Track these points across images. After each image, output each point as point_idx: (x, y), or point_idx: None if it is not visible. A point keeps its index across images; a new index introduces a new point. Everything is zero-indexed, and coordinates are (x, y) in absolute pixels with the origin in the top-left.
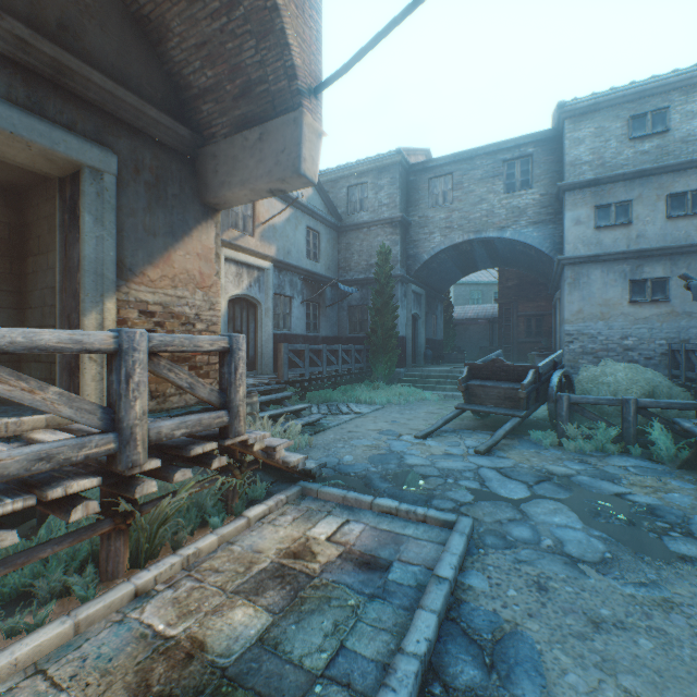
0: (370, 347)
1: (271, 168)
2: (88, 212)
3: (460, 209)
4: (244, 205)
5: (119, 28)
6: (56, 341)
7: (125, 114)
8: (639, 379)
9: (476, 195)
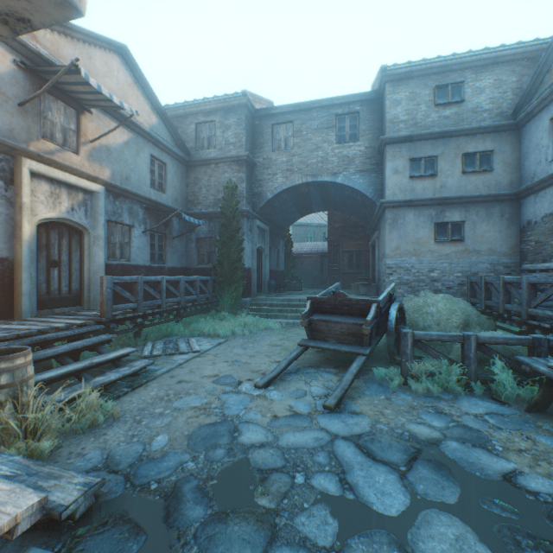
0: (217, 278)
1: None
2: None
3: (299, 154)
4: (65, 116)
5: None
6: None
7: None
8: (456, 309)
9: (313, 143)
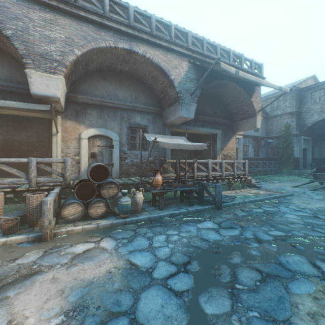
0: (280, 162)
1: (249, 127)
2: (217, 140)
3: None
4: None
5: (220, 108)
6: (229, 161)
7: (222, 122)
8: None
9: None
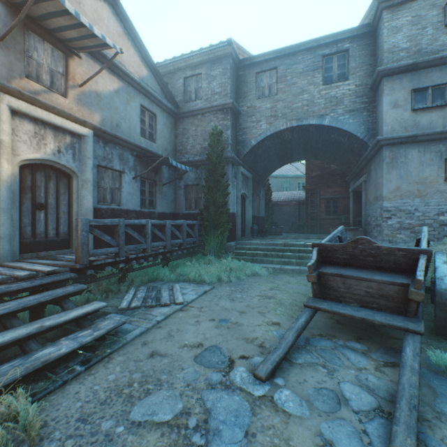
0: (203, 223)
1: None
2: None
3: (283, 99)
4: (52, 57)
5: None
6: None
7: None
8: None
9: (298, 87)
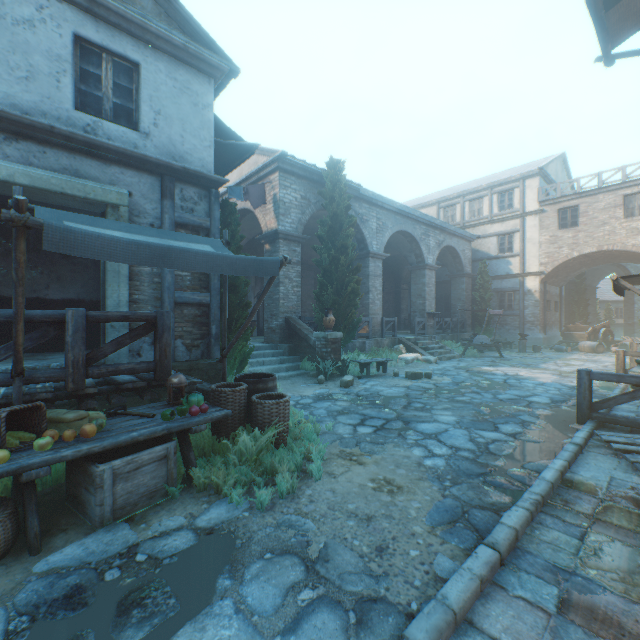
0: None
1: None
2: None
3: None
4: None
5: None
6: None
7: None
8: None
9: None
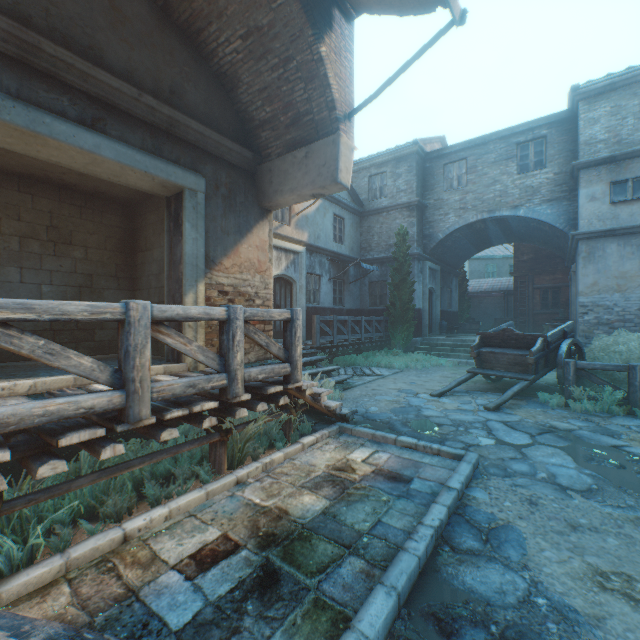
0: (389, 319)
1: (314, 178)
2: (188, 221)
3: (473, 191)
4: None
5: (205, 85)
6: (197, 313)
7: (210, 147)
8: None
9: (489, 177)
